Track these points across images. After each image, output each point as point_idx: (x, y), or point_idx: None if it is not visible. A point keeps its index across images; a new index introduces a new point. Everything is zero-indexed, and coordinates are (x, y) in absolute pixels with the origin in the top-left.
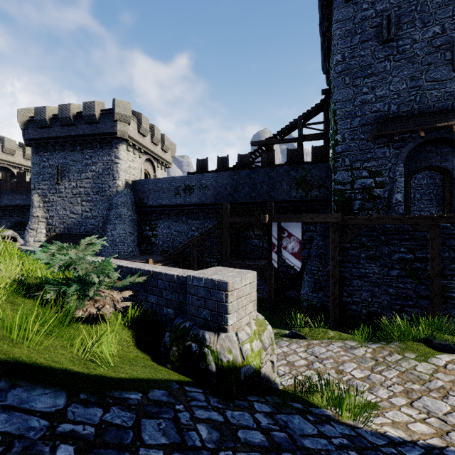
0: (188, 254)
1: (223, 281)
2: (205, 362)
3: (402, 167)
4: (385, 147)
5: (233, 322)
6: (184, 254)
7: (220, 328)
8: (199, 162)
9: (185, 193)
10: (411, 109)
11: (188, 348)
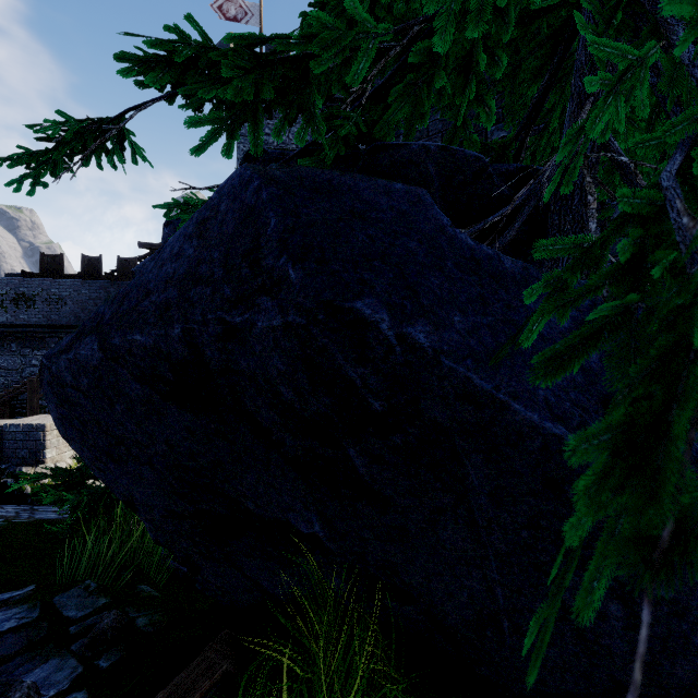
0: (24, 404)
1: (42, 424)
2: (21, 489)
3: None
4: None
5: (52, 456)
6: (15, 404)
7: (38, 462)
8: (47, 258)
9: (18, 305)
10: None
11: (4, 484)
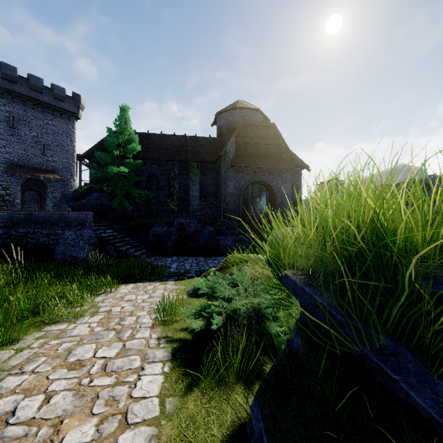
0: None
1: None
2: None
3: (20, 188)
4: (12, 177)
5: None
6: None
7: None
8: None
9: None
10: (25, 163)
11: None
